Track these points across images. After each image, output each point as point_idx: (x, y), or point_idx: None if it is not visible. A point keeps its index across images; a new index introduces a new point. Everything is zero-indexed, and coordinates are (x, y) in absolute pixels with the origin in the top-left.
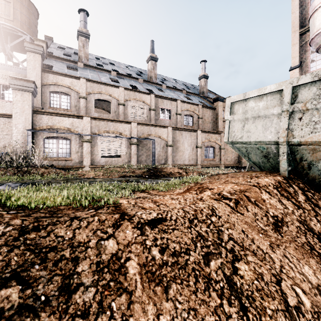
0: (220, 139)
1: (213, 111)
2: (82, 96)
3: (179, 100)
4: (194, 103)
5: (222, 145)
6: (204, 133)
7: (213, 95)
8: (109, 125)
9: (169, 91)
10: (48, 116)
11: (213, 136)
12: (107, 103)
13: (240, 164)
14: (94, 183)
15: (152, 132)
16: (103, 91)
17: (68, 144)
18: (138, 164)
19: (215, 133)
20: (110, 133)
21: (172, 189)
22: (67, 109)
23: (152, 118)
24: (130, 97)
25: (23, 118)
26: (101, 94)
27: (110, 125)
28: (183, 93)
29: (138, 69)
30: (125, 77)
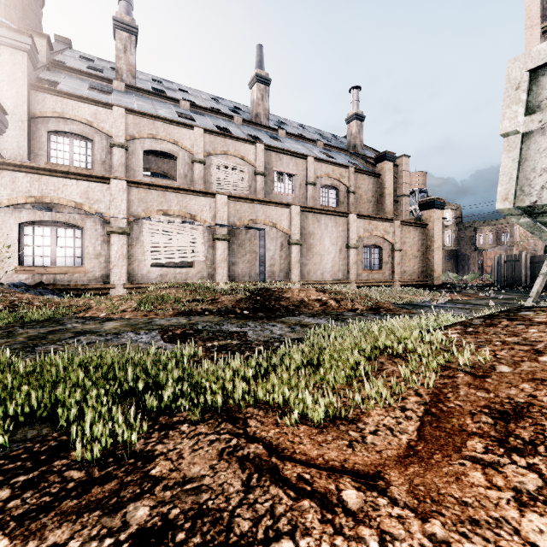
0: (392, 231)
1: (375, 179)
2: (117, 142)
3: (312, 156)
4: (341, 163)
5: (397, 244)
6: (363, 219)
7: (372, 152)
8: (169, 198)
9: (292, 142)
10: (31, 176)
11: (379, 225)
12: (171, 161)
13: (430, 280)
14: (78, 342)
15: (259, 215)
16: (160, 134)
17: (78, 238)
18: (231, 280)
19: (384, 219)
20: (171, 215)
21: (339, 392)
22: (87, 168)
23: (260, 191)
24: (215, 148)
25: None
26: (157, 140)
27: (170, 199)
28: (319, 147)
29: (234, 104)
30: (208, 113)
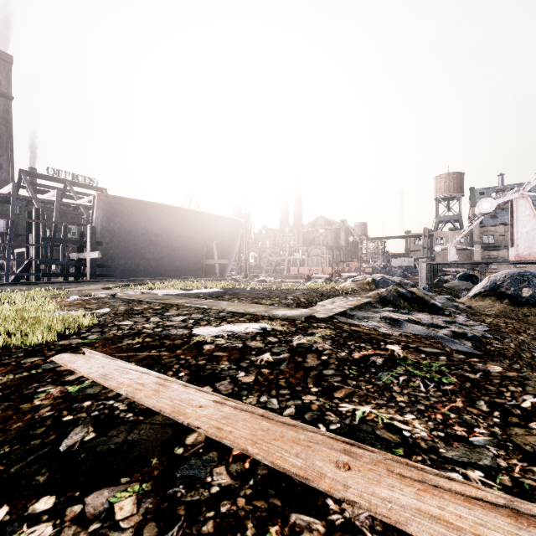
0: None
1: None
2: (501, 235)
3: None
4: None
5: None
6: None
7: None
8: None
9: None
10: (487, 251)
11: None
12: None
13: None
14: None
15: None
16: None
17: None
18: None
19: None
20: None
21: None
22: (492, 243)
23: None
24: None
25: (478, 254)
26: None
27: None
28: None
29: None
30: None
